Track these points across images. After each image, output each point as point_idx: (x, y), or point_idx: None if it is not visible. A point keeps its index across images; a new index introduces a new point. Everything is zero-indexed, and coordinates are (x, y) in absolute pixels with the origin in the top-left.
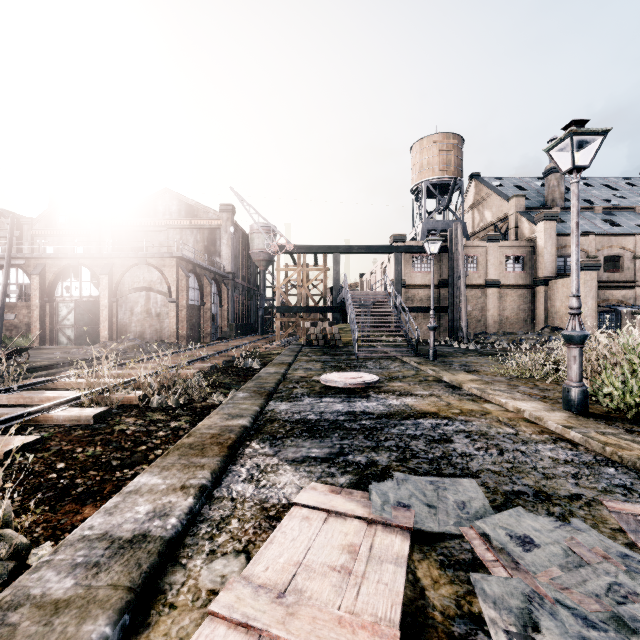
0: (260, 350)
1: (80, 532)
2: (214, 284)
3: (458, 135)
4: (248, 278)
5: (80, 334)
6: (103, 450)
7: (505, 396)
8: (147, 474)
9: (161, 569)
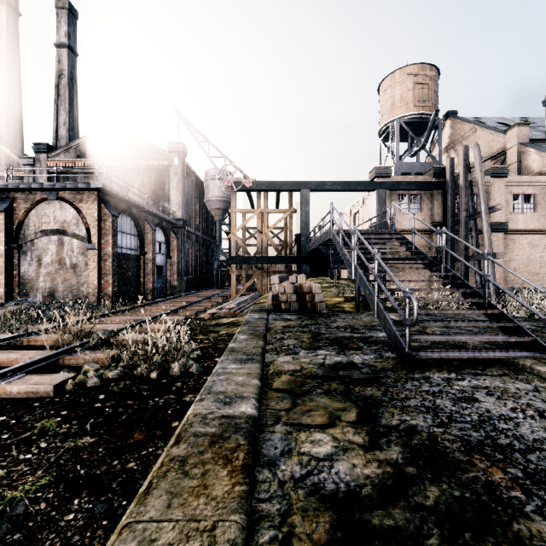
0: (205, 316)
1: None
2: (160, 231)
3: (435, 67)
4: (203, 228)
5: None
6: None
7: None
8: None
9: None
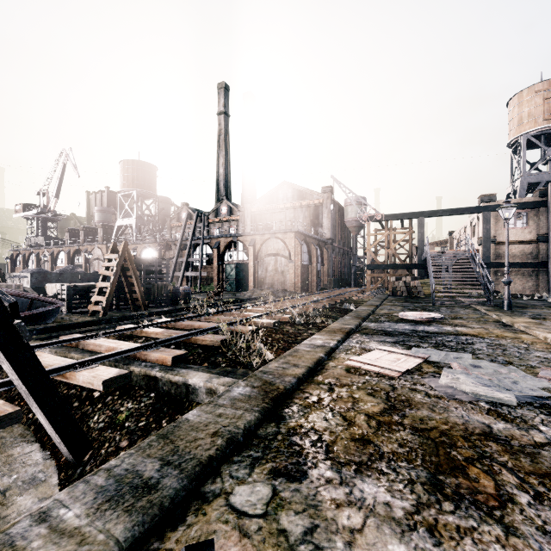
0: (354, 298)
1: (303, 343)
2: (318, 248)
3: None
4: (343, 242)
5: (238, 284)
6: (283, 336)
7: (543, 331)
8: (316, 335)
9: (331, 353)
